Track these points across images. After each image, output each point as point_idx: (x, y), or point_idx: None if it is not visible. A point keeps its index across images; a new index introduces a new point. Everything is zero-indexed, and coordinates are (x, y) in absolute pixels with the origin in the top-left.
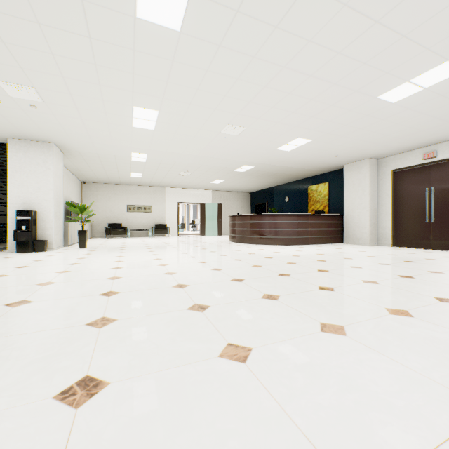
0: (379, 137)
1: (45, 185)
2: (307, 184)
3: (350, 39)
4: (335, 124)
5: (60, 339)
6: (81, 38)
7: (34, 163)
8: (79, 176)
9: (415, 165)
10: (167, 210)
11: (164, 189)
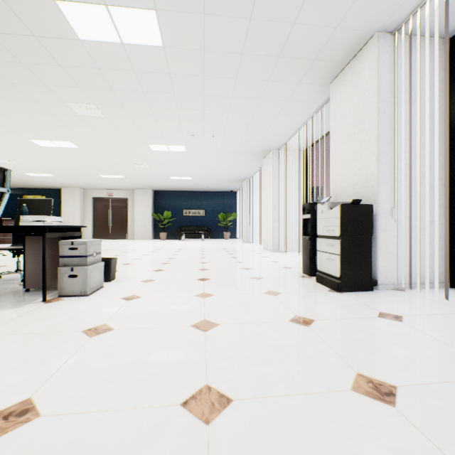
0: (91, 183)
1: None
2: (23, 194)
3: (100, 166)
4: (76, 175)
5: None
6: None
7: None
8: None
9: (104, 197)
10: None
11: None
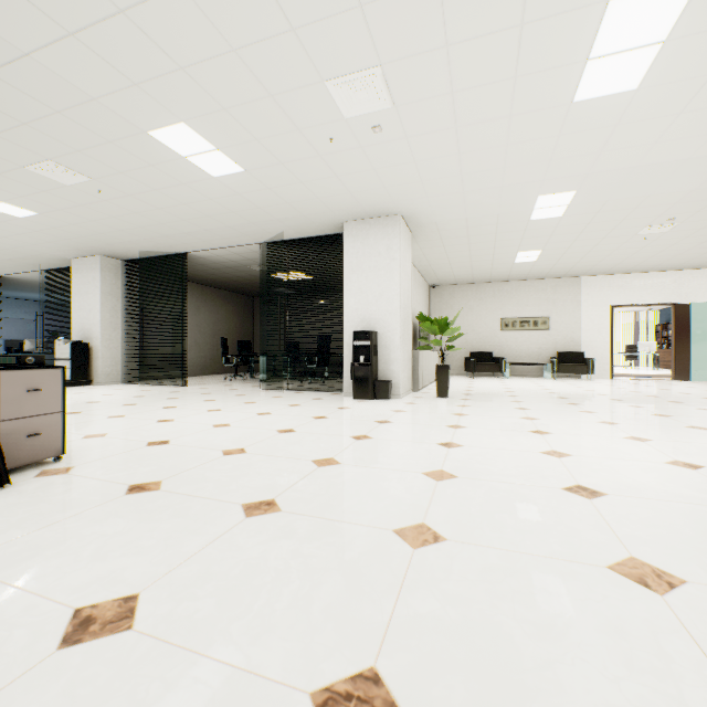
0: None
1: (388, 288)
2: None
3: None
4: None
5: None
6: None
7: (374, 255)
8: (427, 276)
9: None
10: (583, 324)
11: (576, 280)
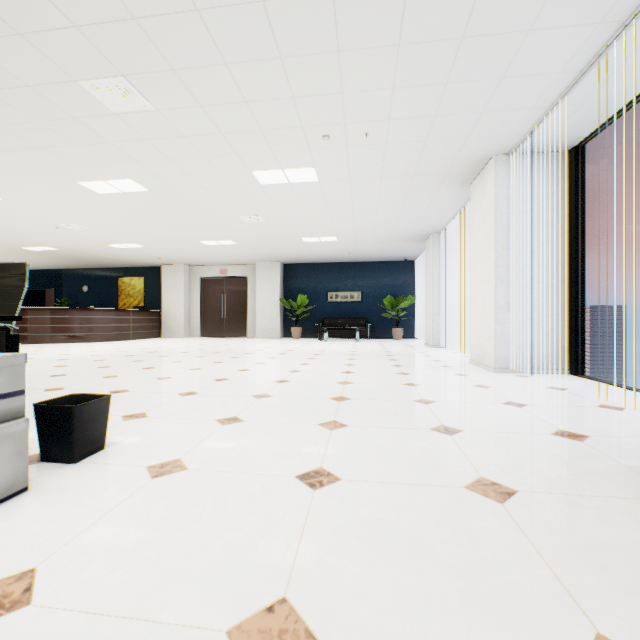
0: (195, 256)
1: None
2: (118, 275)
3: (194, 224)
4: (170, 244)
5: (105, 369)
6: (6, 167)
7: None
8: None
9: (216, 277)
10: None
11: None
